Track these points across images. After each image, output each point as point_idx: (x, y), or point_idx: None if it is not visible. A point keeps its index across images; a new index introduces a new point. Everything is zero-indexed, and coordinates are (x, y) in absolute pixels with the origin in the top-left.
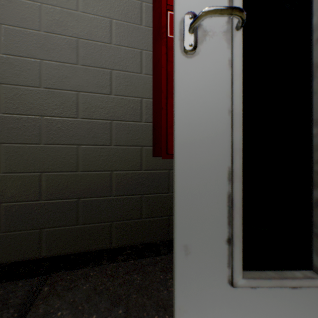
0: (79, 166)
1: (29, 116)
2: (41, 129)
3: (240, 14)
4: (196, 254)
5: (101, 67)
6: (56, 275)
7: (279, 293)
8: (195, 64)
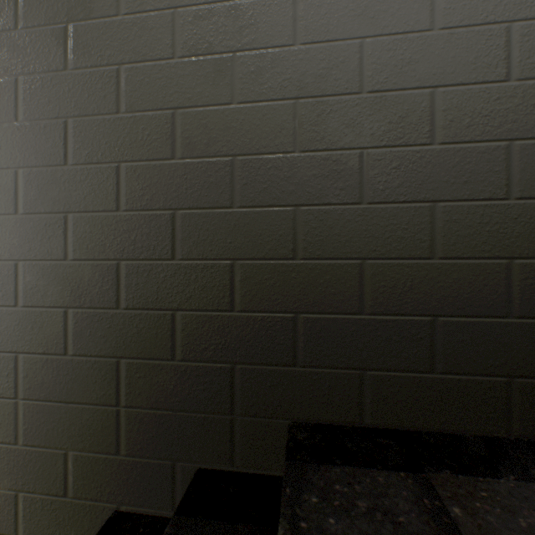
0: (435, 246)
1: (341, 151)
2: (363, 175)
3: None
4: None
5: (484, 23)
6: (442, 479)
7: None
8: None
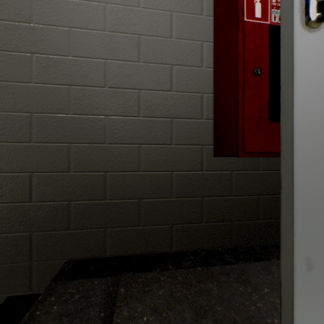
0: (141, 166)
1: (94, 116)
2: (106, 129)
3: None
4: (321, 270)
5: (162, 63)
6: (126, 276)
7: None
8: (320, 39)
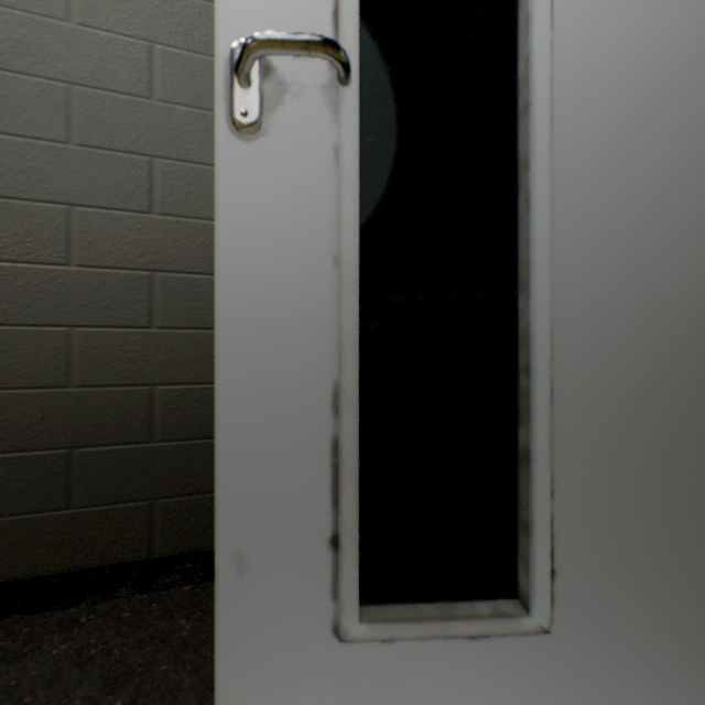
0: (74, 374)
1: None
2: None
3: (329, 51)
4: (262, 573)
5: (127, 151)
6: None
7: (444, 650)
8: (261, 155)
